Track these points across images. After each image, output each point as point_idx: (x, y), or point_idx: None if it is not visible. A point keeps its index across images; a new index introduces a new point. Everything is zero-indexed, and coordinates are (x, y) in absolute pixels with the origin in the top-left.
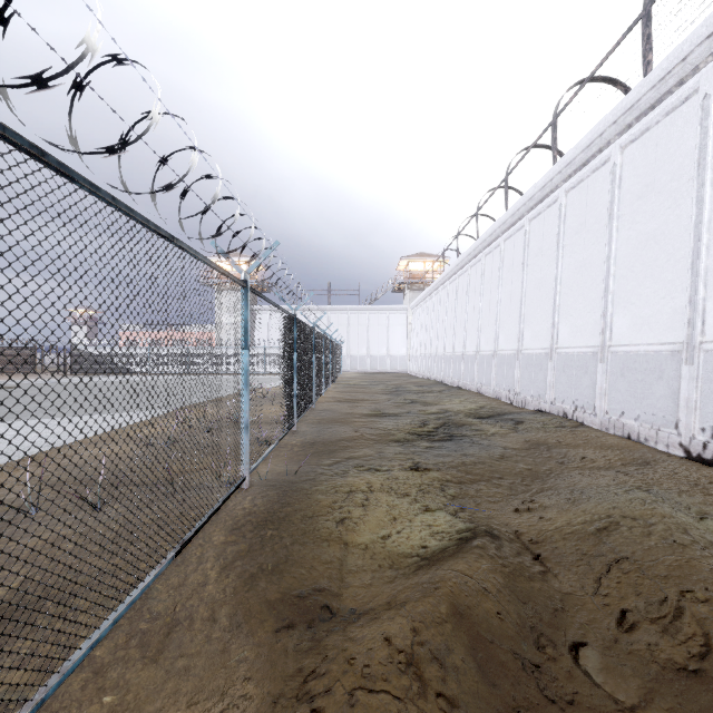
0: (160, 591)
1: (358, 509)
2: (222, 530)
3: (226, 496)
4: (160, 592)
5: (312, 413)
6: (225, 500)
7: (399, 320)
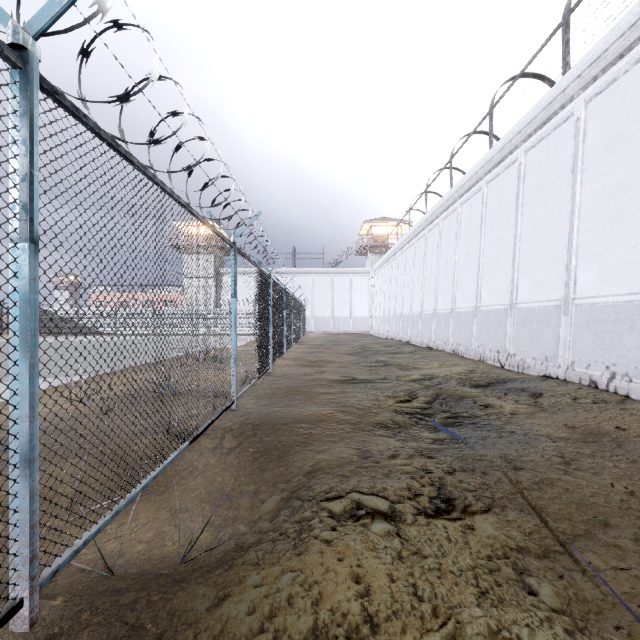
0: None
1: None
2: None
3: None
4: None
5: (267, 380)
6: None
7: (362, 282)
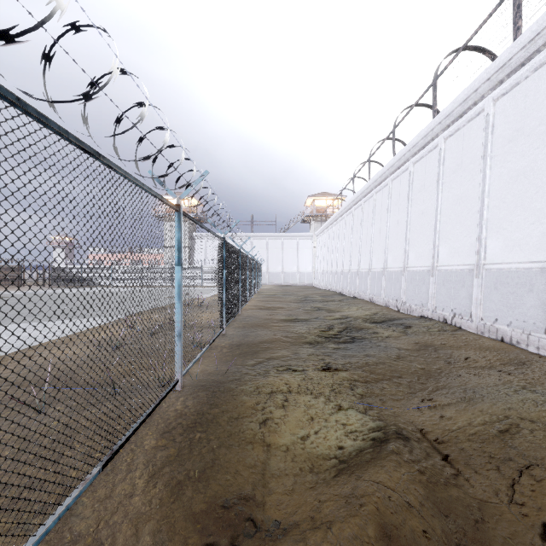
0: (86, 505)
1: (278, 410)
2: (153, 434)
3: (159, 399)
4: (85, 507)
5: (238, 319)
6: (158, 404)
7: (306, 244)
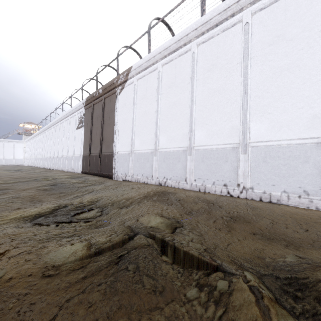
0: None
1: None
2: None
3: None
4: None
5: None
6: None
7: (20, 145)
